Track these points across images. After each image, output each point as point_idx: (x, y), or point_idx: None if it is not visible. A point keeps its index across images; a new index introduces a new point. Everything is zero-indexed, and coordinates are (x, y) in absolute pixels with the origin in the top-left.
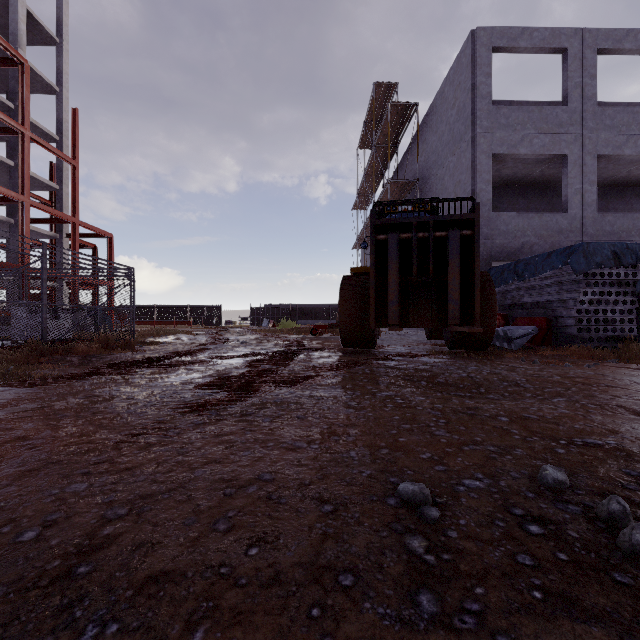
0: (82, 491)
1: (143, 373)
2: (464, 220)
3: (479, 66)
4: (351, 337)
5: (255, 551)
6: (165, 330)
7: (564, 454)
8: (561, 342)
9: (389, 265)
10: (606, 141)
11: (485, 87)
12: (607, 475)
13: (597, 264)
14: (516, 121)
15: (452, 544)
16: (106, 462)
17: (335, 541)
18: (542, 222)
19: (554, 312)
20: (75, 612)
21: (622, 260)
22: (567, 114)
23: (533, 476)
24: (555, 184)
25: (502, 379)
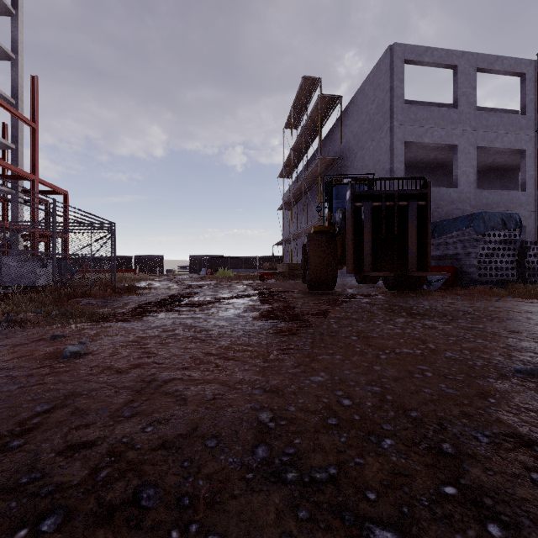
0: (324, 380)
1: (186, 310)
2: (419, 194)
3: (395, 73)
4: (318, 281)
5: (492, 400)
6: (130, 277)
7: None
8: (465, 284)
9: (364, 226)
10: (483, 136)
11: (400, 90)
12: None
13: (491, 227)
14: (422, 117)
15: None
16: (301, 365)
17: (525, 394)
18: (440, 195)
19: (459, 262)
20: (451, 430)
21: (507, 225)
22: (457, 115)
23: None
24: (442, 166)
25: (456, 310)
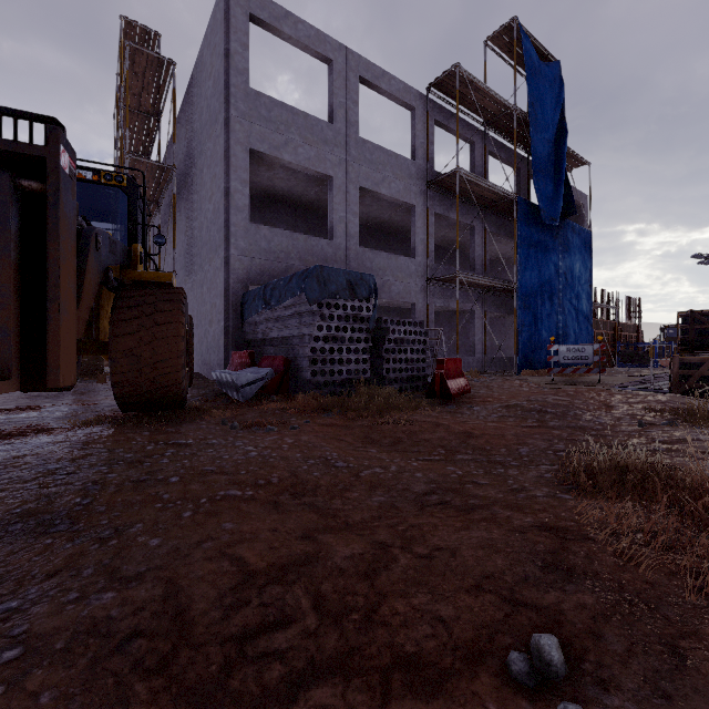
0: None
1: None
2: (31, 159)
3: (234, 29)
4: None
5: None
6: None
7: None
8: (299, 388)
9: None
10: (367, 174)
11: (242, 60)
12: None
13: (332, 293)
14: (279, 119)
15: None
16: None
17: None
18: (308, 246)
19: (294, 350)
20: None
21: (357, 292)
22: (332, 132)
23: None
24: None
25: (35, 508)
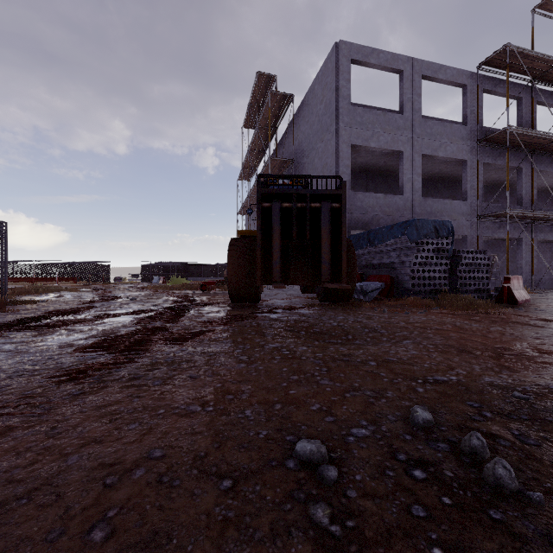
0: None
1: (12, 336)
2: (334, 195)
3: (341, 72)
4: (238, 293)
5: None
6: (45, 287)
7: (423, 392)
8: (400, 294)
9: (273, 230)
10: (427, 144)
11: (346, 90)
12: (458, 409)
13: (424, 235)
14: (368, 121)
15: (353, 506)
16: None
17: (237, 527)
18: (386, 201)
19: (396, 271)
20: None
21: (440, 233)
22: (402, 120)
23: (406, 417)
24: (394, 173)
25: (364, 326)
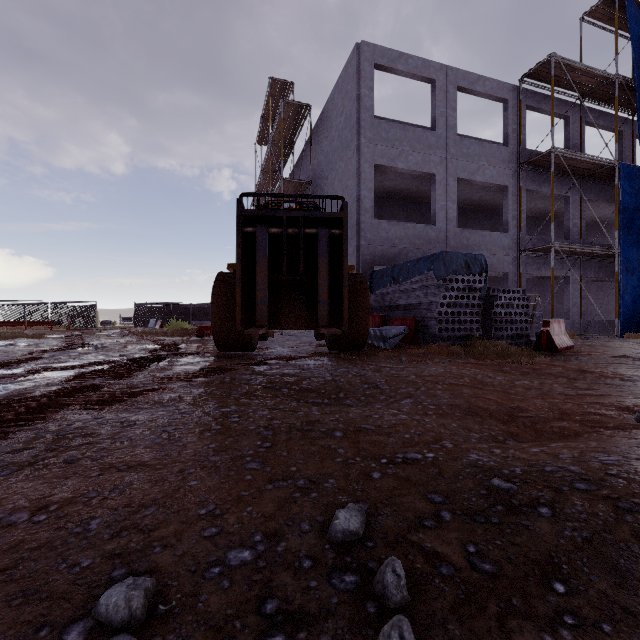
0: None
1: None
2: (334, 219)
3: (363, 79)
4: (226, 340)
5: None
6: None
7: (378, 480)
8: (427, 341)
9: (257, 261)
10: (464, 167)
11: (368, 100)
12: (410, 507)
13: (453, 271)
14: (395, 137)
15: None
16: None
17: None
18: (416, 232)
19: (421, 313)
20: None
21: (471, 269)
22: (435, 138)
23: (327, 525)
24: (428, 200)
25: (364, 381)
